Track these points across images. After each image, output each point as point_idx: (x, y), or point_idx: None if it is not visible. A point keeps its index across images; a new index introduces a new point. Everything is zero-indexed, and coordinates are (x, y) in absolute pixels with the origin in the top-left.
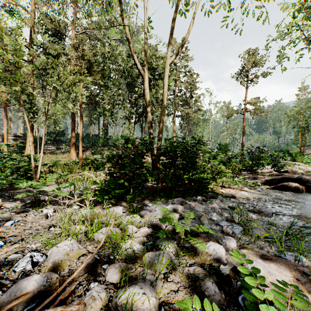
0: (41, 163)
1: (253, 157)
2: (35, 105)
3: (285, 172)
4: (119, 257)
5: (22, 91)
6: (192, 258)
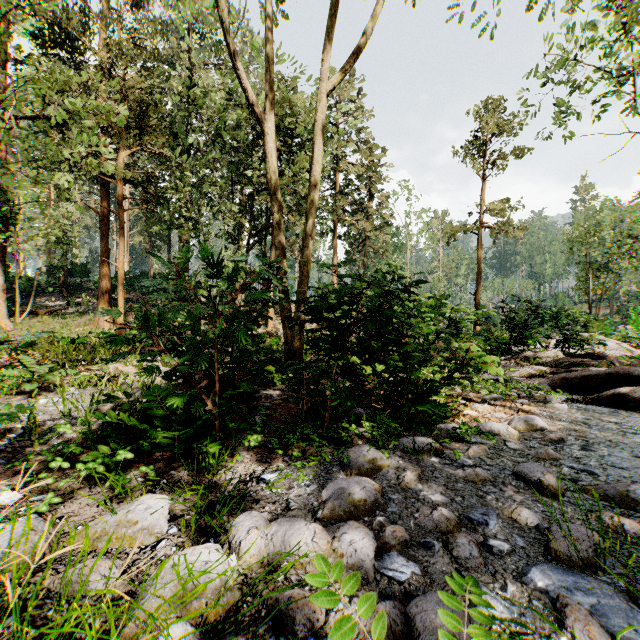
0: None
1: (515, 322)
2: (10, 200)
3: (588, 356)
4: None
5: None
6: None
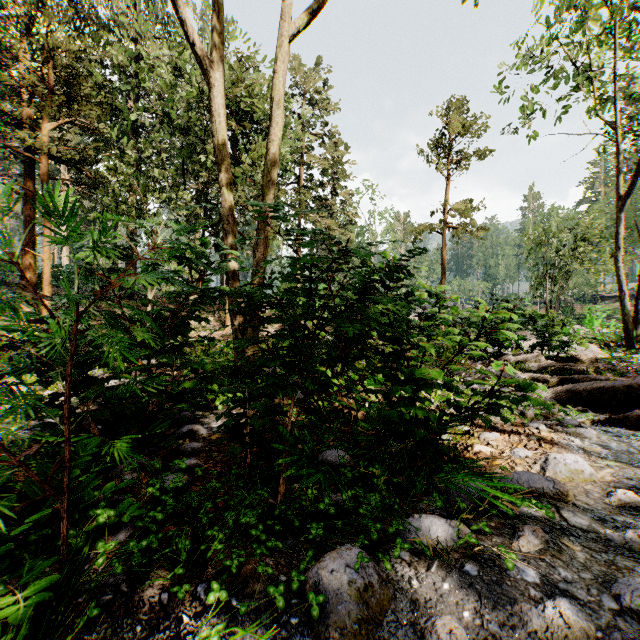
0: None
1: (492, 323)
2: None
3: (571, 360)
4: None
5: None
6: None
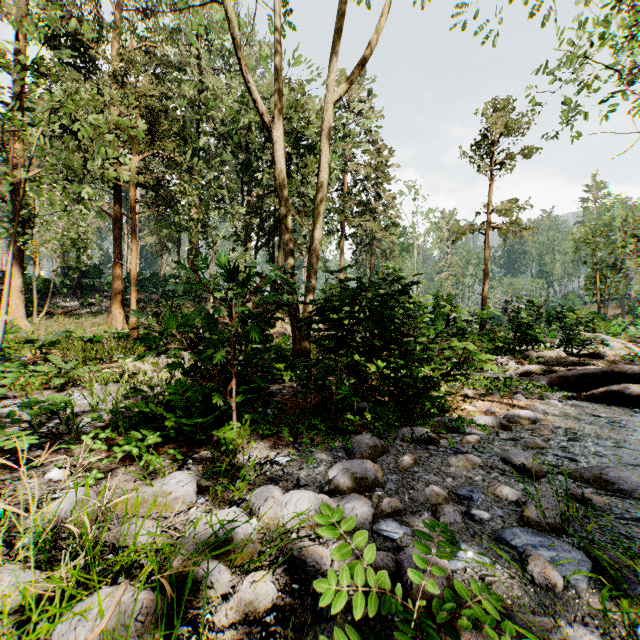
0: (0, 338)
1: (518, 322)
2: (28, 205)
3: (590, 356)
4: None
5: None
6: None
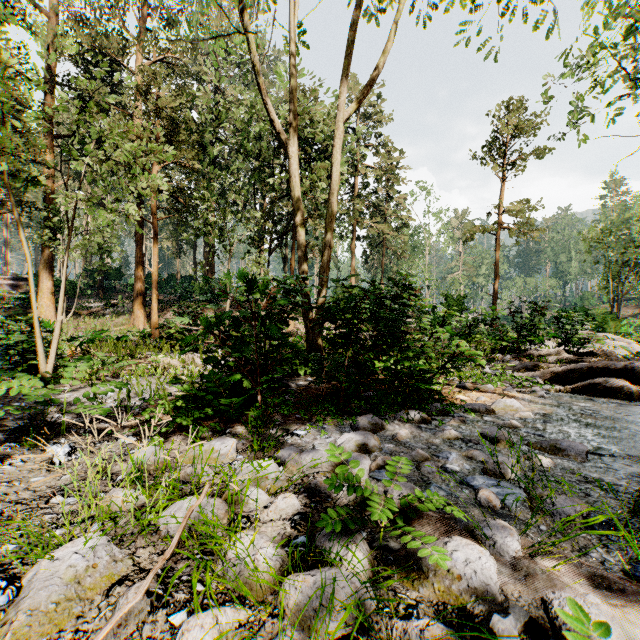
0: (57, 335)
1: (521, 322)
2: (58, 212)
3: (589, 354)
4: (217, 585)
5: (13, 174)
6: (411, 585)
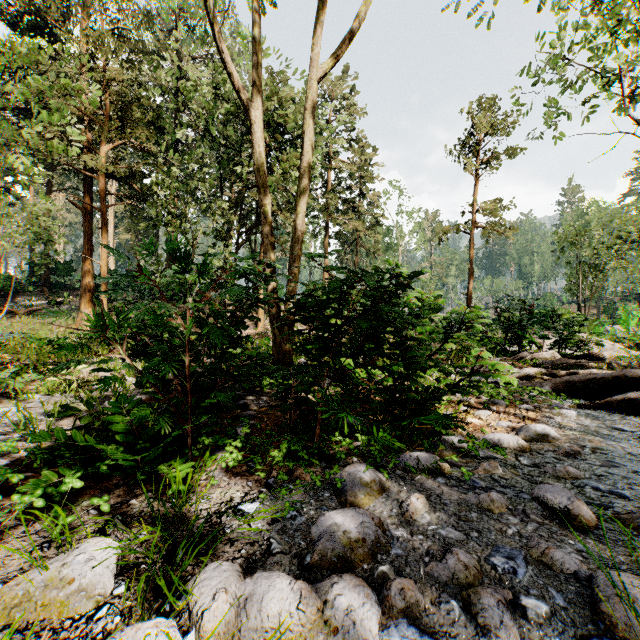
0: None
1: (510, 322)
2: None
3: (586, 357)
4: None
5: None
6: None
